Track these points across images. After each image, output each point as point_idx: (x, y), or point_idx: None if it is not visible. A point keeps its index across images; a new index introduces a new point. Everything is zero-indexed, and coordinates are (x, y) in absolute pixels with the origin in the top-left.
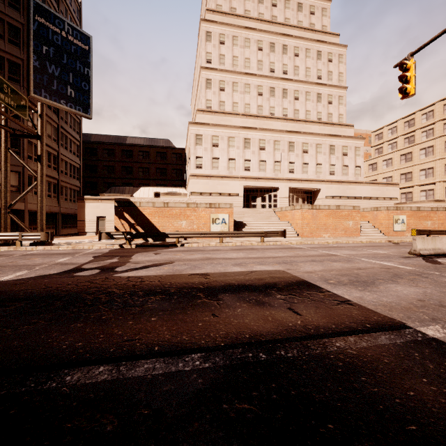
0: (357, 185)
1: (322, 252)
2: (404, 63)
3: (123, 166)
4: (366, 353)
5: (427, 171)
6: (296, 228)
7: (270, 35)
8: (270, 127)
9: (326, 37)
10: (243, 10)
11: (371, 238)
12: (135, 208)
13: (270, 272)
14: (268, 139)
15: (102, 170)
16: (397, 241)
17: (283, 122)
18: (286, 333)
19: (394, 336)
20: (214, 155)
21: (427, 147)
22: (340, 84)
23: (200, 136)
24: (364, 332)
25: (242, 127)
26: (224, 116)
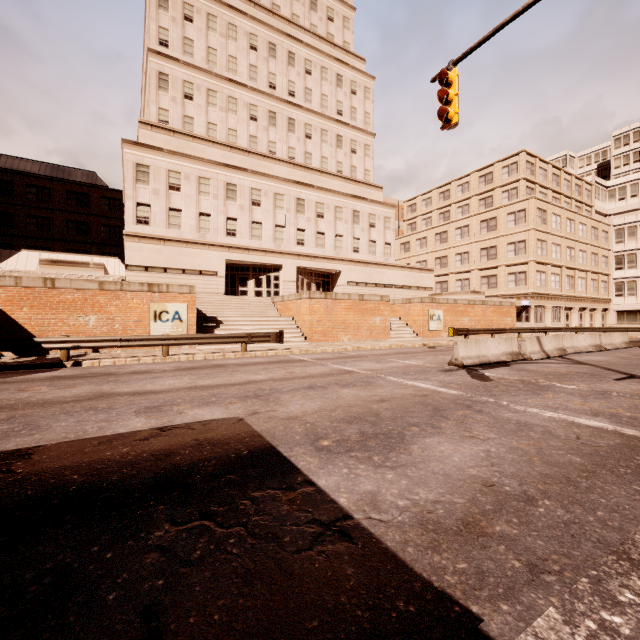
0: (387, 268)
1: (332, 367)
2: (445, 73)
3: None
4: None
5: (463, 255)
6: (303, 328)
7: (270, 30)
8: (269, 173)
9: (349, 59)
10: None
11: (403, 341)
12: None
13: (209, 425)
14: (266, 190)
15: None
16: (433, 344)
17: (288, 167)
18: None
19: None
20: (173, 203)
21: (463, 226)
22: (366, 128)
23: (145, 167)
24: None
25: (223, 165)
26: (192, 142)
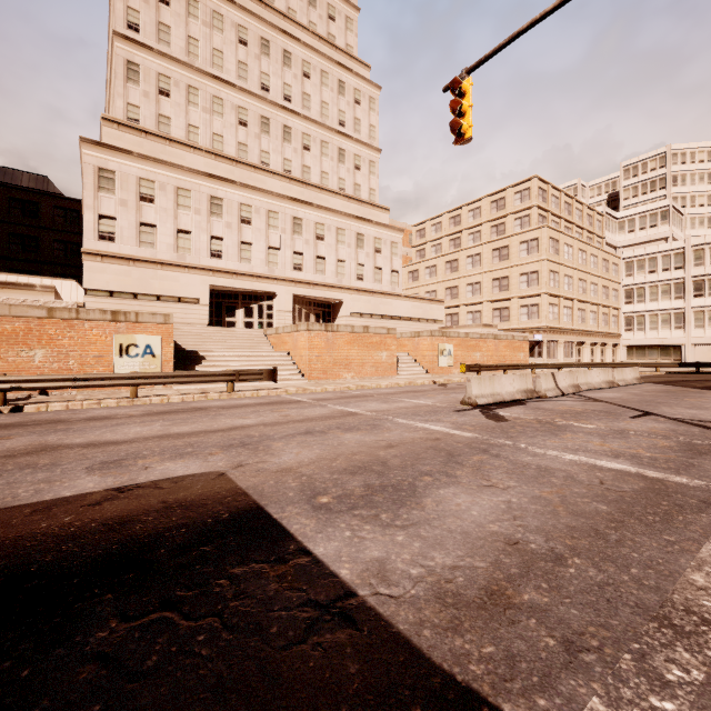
0: (394, 298)
1: (333, 409)
2: (458, 81)
3: None
4: None
5: (474, 286)
6: (300, 365)
7: (262, 24)
8: (262, 187)
9: (352, 64)
10: None
11: (412, 378)
12: None
13: (182, 483)
14: (257, 206)
15: None
16: (444, 382)
17: (284, 181)
18: None
19: None
20: (145, 217)
21: (474, 254)
22: (372, 143)
23: (110, 173)
24: None
25: (207, 175)
26: (169, 146)
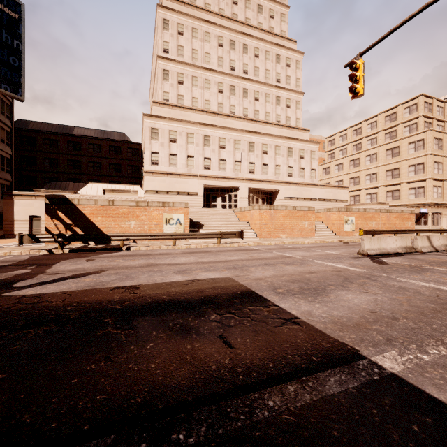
0: (312, 187)
1: (277, 254)
2: (354, 62)
3: (69, 160)
4: (309, 419)
5: (372, 176)
6: (255, 229)
7: (231, 32)
8: (231, 126)
9: (285, 42)
10: (203, 3)
11: (325, 238)
12: (72, 206)
13: (215, 280)
14: (228, 138)
15: (43, 163)
16: (347, 241)
17: (243, 121)
18: (202, 386)
19: (345, 375)
20: (172, 151)
21: (372, 154)
22: (297, 89)
23: (156, 130)
24: (309, 373)
25: (202, 124)
26: (183, 111)
